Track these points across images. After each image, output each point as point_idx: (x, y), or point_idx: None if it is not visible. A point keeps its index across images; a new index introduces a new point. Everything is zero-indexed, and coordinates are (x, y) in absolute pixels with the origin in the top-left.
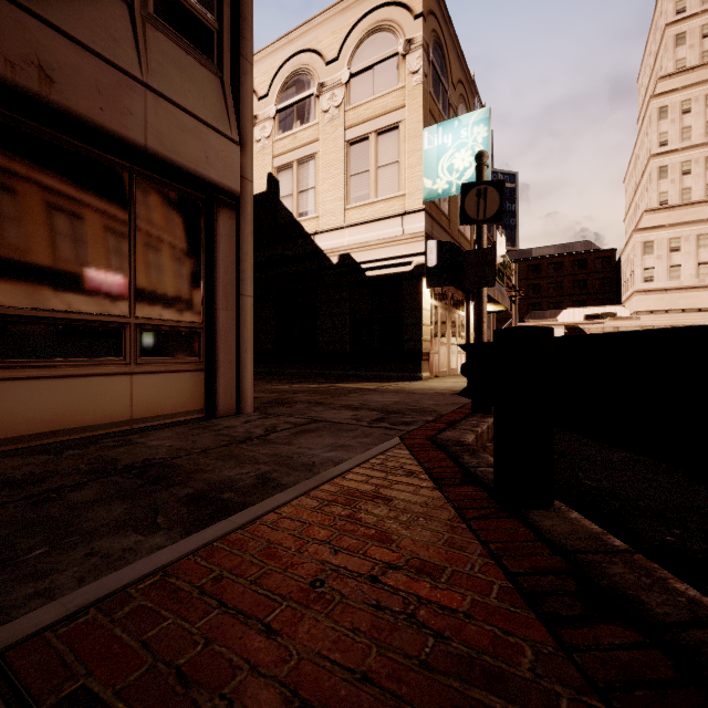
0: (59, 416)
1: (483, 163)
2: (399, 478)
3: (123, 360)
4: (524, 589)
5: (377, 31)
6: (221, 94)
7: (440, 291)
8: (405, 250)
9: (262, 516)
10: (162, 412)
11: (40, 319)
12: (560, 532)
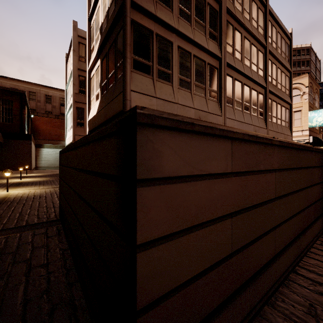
0: None
1: None
2: None
3: None
4: None
5: (294, 89)
6: (289, 130)
7: None
8: (303, 138)
9: None
10: None
11: None
12: None
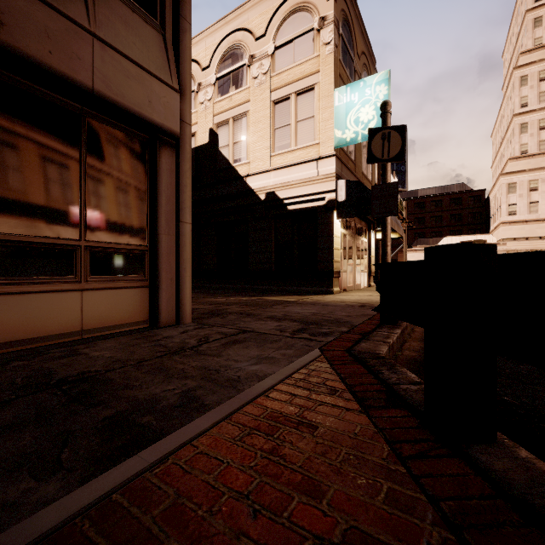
0: (12, 328)
1: (388, 111)
2: (323, 397)
3: (74, 278)
4: None
5: (297, 11)
6: (163, 49)
7: (348, 222)
8: (319, 188)
9: (177, 450)
10: (110, 323)
11: None
12: (518, 482)
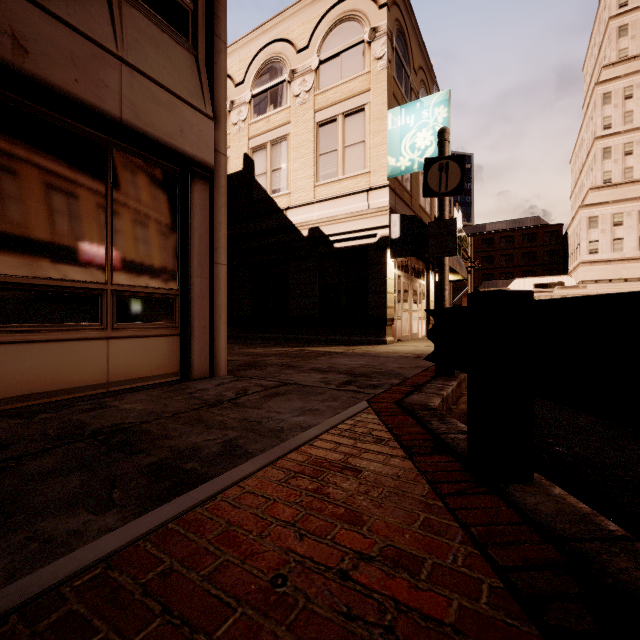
0: (35, 380)
1: (445, 138)
2: (368, 446)
3: (99, 325)
4: (519, 590)
5: (344, 21)
6: (196, 71)
7: (403, 261)
8: (370, 223)
9: (224, 490)
10: (138, 375)
11: (16, 285)
12: (546, 512)
